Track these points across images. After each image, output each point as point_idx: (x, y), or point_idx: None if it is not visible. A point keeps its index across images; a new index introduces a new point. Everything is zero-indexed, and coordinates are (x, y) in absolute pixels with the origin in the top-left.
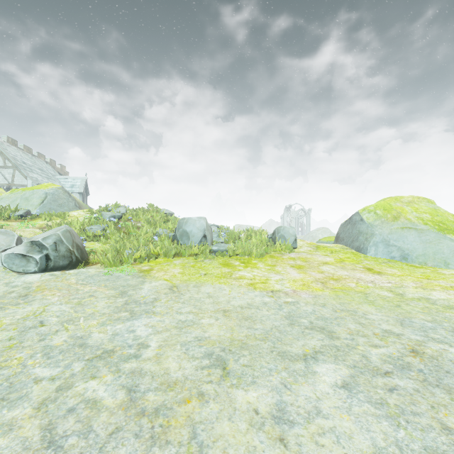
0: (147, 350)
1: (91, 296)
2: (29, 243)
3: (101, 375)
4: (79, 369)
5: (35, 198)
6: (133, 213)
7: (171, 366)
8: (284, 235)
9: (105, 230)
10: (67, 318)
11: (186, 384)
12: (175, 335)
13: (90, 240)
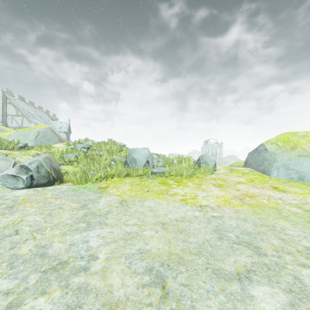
0: (95, 263)
1: (59, 208)
2: (19, 167)
3: (50, 291)
4: (33, 282)
5: (31, 135)
6: (97, 145)
7: (114, 282)
8: (207, 161)
9: (77, 157)
10: (37, 227)
11: (127, 306)
12: (121, 246)
13: (66, 164)
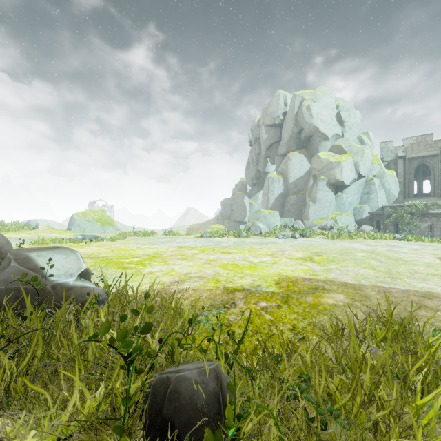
0: None
1: None
2: None
3: None
4: None
5: None
6: None
7: None
8: (31, 224)
9: None
10: None
11: None
12: None
13: None
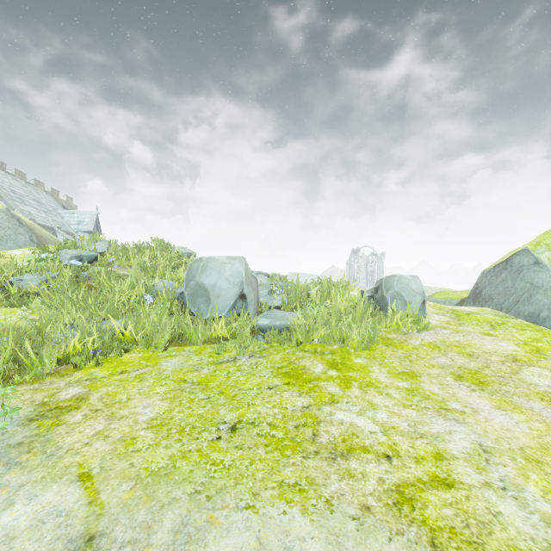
0: None
1: None
2: None
3: None
4: None
5: None
6: (120, 251)
7: None
8: (402, 294)
9: (48, 282)
10: None
11: None
12: None
13: (7, 303)
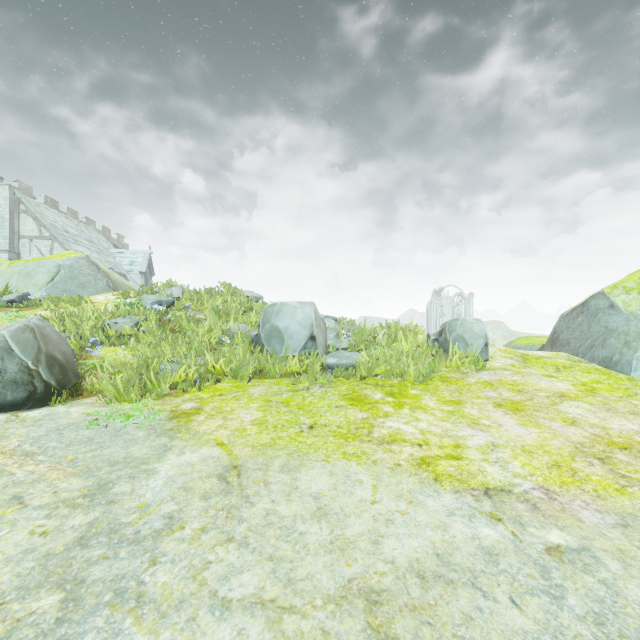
0: None
1: (12, 502)
2: None
3: None
4: None
5: (41, 273)
6: (194, 296)
7: None
8: (464, 336)
9: (139, 325)
10: None
11: None
12: None
13: (109, 343)
